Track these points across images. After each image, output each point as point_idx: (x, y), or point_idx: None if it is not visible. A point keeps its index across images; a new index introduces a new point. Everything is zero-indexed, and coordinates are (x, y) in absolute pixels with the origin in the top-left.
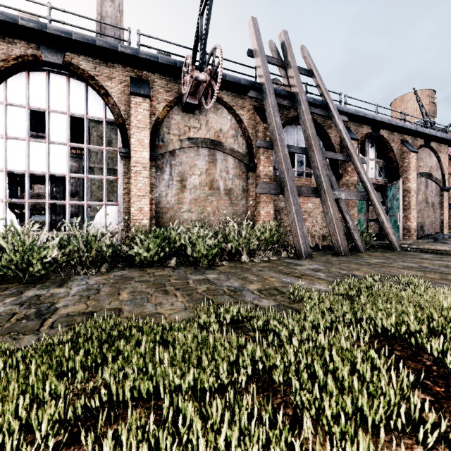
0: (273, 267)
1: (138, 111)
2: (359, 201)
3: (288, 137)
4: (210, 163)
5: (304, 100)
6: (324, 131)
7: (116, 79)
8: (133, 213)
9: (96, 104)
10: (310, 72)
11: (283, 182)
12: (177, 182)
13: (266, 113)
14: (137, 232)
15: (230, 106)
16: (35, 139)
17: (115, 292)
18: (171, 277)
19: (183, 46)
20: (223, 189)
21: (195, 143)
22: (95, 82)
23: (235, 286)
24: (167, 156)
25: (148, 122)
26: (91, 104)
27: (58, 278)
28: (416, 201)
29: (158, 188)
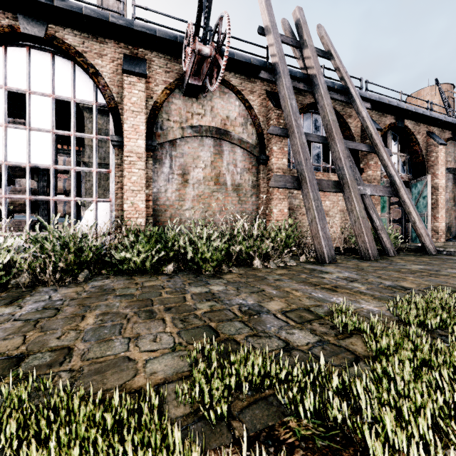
0: (294, 275)
1: (132, 92)
2: (380, 200)
3: (303, 126)
4: (215, 155)
5: (323, 83)
6: (343, 120)
7: (108, 56)
8: (126, 210)
9: (85, 86)
10: (328, 54)
11: (301, 175)
12: (179, 176)
13: (279, 97)
14: (128, 232)
15: (238, 90)
16: (14, 124)
17: (78, 315)
18: (164, 290)
19: (185, 20)
20: (230, 184)
21: (199, 131)
22: (83, 59)
23: (248, 304)
24: (166, 146)
25: (144, 106)
26: (80, 86)
27: (16, 290)
28: (444, 200)
29: (156, 182)
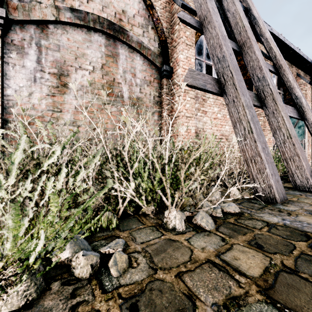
0: None
1: None
2: None
3: (205, 48)
4: (108, 57)
5: None
6: None
7: None
8: None
9: None
10: None
11: (224, 75)
12: (52, 77)
13: None
14: None
15: None
16: None
17: None
18: None
19: None
20: (127, 97)
21: (83, 19)
22: None
23: None
24: (31, 29)
25: None
26: None
27: None
28: None
29: (12, 80)
